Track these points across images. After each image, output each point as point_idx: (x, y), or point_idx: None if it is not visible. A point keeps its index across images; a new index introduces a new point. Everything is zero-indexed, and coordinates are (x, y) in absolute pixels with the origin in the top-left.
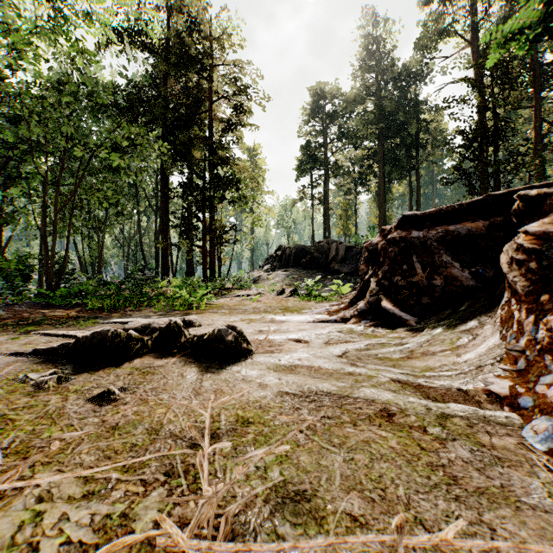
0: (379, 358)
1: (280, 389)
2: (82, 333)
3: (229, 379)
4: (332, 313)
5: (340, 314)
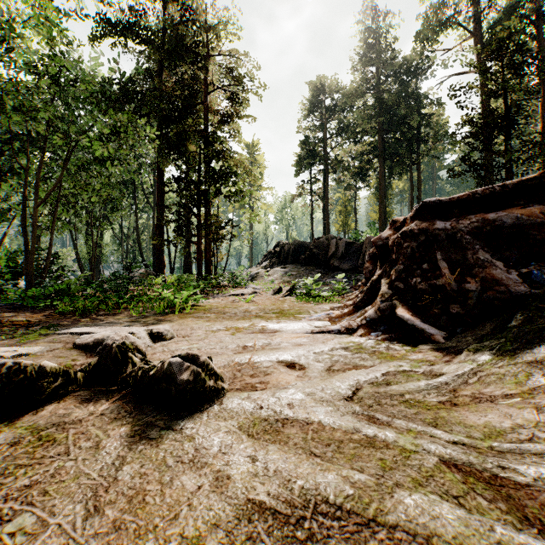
0: (408, 401)
1: (250, 493)
2: (13, 353)
3: (168, 460)
4: (334, 319)
5: (345, 323)
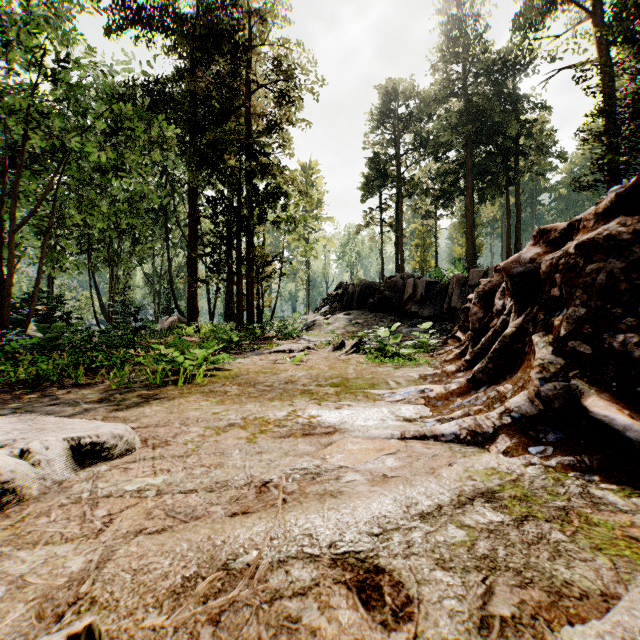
0: None
1: None
2: None
3: None
4: (434, 401)
5: (467, 421)
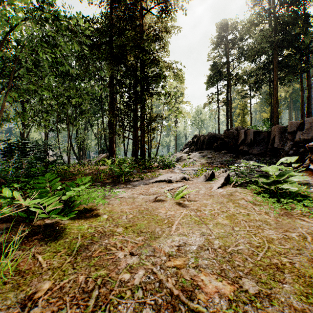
0: None
1: None
2: None
3: None
4: None
5: None
